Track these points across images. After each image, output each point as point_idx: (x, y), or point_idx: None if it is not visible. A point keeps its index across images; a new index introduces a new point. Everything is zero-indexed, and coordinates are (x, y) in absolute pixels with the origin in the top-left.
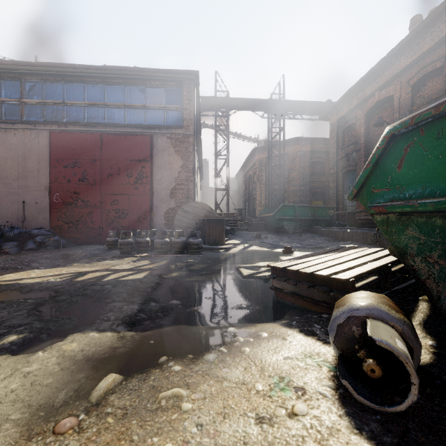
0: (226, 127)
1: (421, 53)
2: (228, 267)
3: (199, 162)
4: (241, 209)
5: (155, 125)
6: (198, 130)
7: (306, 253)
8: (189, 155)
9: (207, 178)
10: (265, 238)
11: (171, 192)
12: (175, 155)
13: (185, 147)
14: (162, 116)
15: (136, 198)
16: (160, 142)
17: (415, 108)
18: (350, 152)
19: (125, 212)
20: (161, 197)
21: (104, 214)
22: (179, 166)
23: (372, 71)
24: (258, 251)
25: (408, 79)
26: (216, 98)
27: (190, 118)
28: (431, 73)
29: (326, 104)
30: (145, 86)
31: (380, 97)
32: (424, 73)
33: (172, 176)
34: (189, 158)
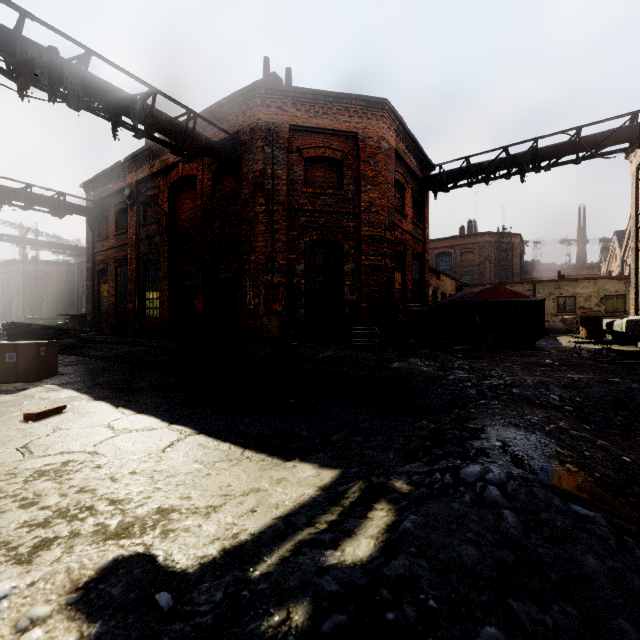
0: None
1: None
2: None
3: None
4: None
5: None
6: None
7: None
8: None
9: None
10: None
11: None
12: None
13: None
14: None
15: None
16: None
17: None
18: (84, 286)
19: None
20: None
21: None
22: None
23: None
24: None
25: None
26: None
27: None
28: None
29: (74, 247)
30: None
31: None
32: None
33: None
34: None
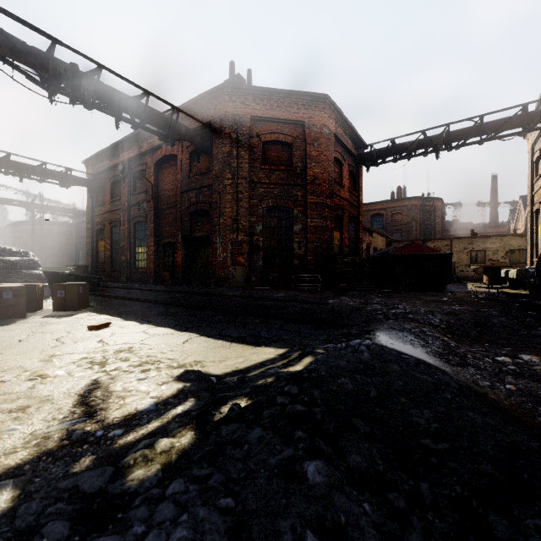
0: None
1: None
2: None
3: None
4: None
5: None
6: None
7: None
8: None
9: None
10: None
11: None
12: None
13: None
14: None
15: None
16: None
17: None
18: (81, 242)
19: None
20: None
21: None
22: None
23: (85, 213)
24: None
25: None
26: None
27: None
28: None
29: (73, 211)
30: None
31: None
32: None
33: None
34: None
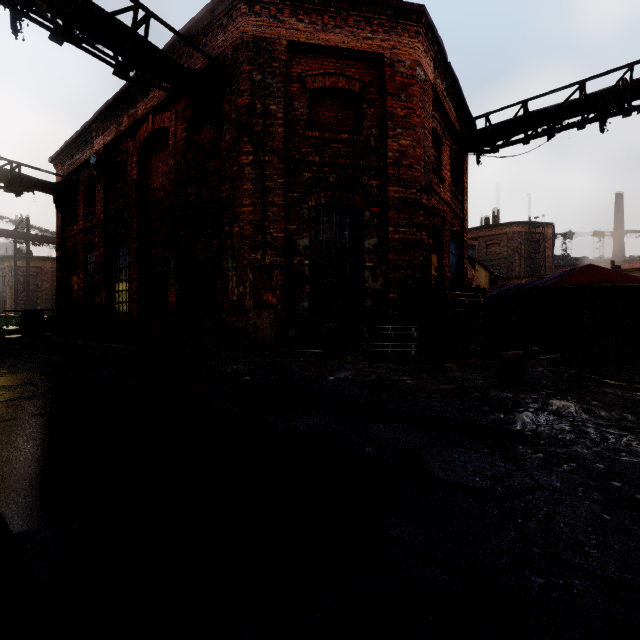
0: None
1: None
2: None
3: None
4: None
5: None
6: None
7: None
8: None
9: None
10: None
11: None
12: None
13: None
14: None
15: None
16: None
17: None
18: None
19: None
20: None
21: None
22: None
23: None
24: None
25: None
26: None
27: None
28: None
29: None
30: None
31: None
32: None
33: None
34: None
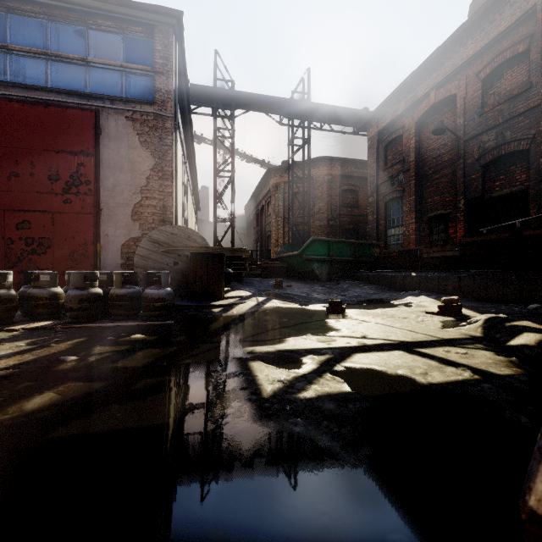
0: (231, 133)
1: (497, 33)
2: (222, 354)
3: (193, 183)
4: (251, 251)
5: (105, 94)
6: (189, 130)
7: (368, 311)
8: (166, 151)
9: (207, 210)
10: (289, 288)
11: (133, 211)
12: (140, 148)
13: (158, 136)
14: (118, 80)
15: (66, 219)
16: (113, 124)
17: (488, 109)
18: (396, 174)
19: (45, 242)
20: (115, 219)
21: (1, 246)
22: (148, 167)
23: (427, 62)
24: (283, 310)
25: (477, 71)
26: (216, 89)
27: (168, 88)
28: (509, 61)
29: (362, 113)
30: (85, 25)
31: (437, 98)
32: (500, 61)
33: (135, 184)
34: (166, 156)
